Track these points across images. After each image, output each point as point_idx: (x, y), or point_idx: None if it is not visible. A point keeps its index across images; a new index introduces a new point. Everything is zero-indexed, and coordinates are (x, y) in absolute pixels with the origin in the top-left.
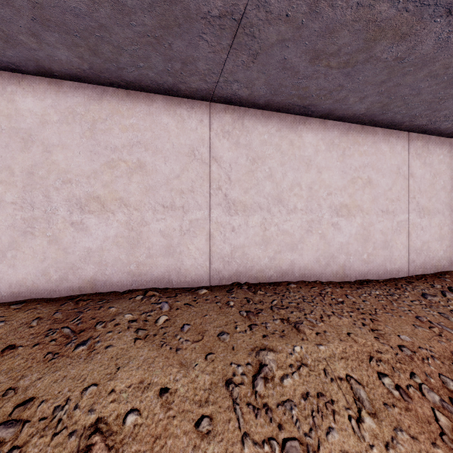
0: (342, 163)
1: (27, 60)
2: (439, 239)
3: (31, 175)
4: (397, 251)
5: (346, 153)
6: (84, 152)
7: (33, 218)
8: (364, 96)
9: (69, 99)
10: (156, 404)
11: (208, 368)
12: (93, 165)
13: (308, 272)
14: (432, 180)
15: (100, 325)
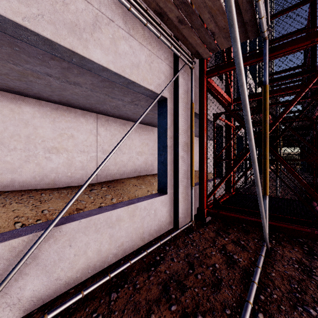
0: (53, 125)
1: None
2: (114, 164)
3: None
4: (90, 171)
5: (56, 120)
6: None
7: None
8: (50, 95)
9: None
10: None
11: None
12: None
13: (27, 184)
14: (110, 137)
15: None
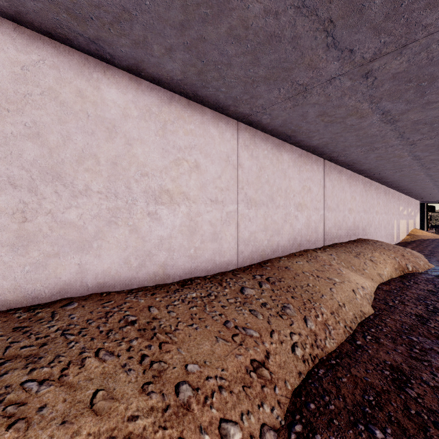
0: (163, 138)
1: None
2: (264, 230)
3: None
4: (226, 243)
5: (168, 127)
6: None
7: None
8: (170, 47)
9: None
10: None
11: None
12: None
13: (111, 278)
14: (258, 173)
15: None
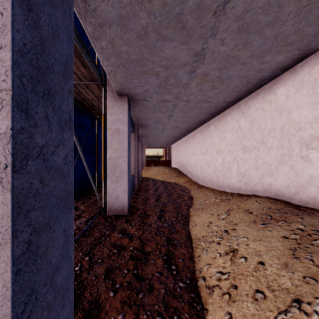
0: None
1: (273, 71)
2: None
3: (282, 130)
4: None
5: None
6: (308, 106)
7: (283, 154)
8: None
9: (299, 75)
10: (253, 264)
11: (296, 281)
12: (314, 114)
13: None
14: None
15: (282, 222)
